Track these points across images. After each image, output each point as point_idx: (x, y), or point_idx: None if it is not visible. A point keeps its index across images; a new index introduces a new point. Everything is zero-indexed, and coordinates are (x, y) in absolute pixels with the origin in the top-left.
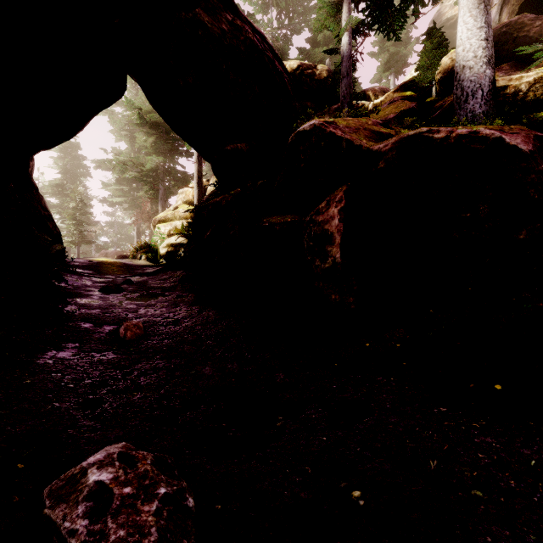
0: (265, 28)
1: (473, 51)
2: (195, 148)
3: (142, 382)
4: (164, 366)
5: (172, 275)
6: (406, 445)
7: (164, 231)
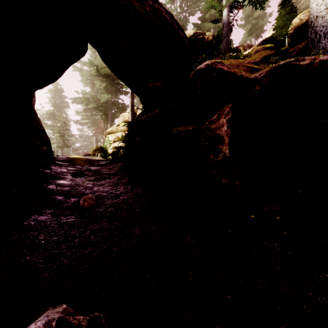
0: (172, 12)
1: (324, 4)
2: (129, 86)
3: (92, 239)
4: (107, 227)
5: (115, 165)
6: (305, 311)
7: (111, 139)
